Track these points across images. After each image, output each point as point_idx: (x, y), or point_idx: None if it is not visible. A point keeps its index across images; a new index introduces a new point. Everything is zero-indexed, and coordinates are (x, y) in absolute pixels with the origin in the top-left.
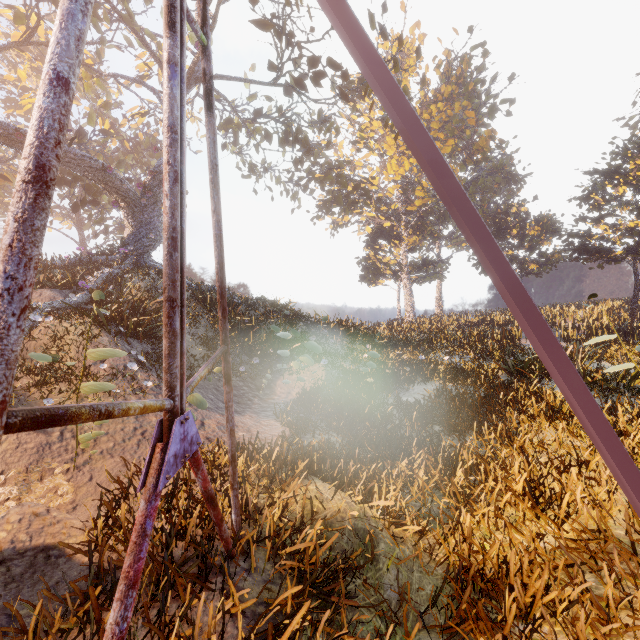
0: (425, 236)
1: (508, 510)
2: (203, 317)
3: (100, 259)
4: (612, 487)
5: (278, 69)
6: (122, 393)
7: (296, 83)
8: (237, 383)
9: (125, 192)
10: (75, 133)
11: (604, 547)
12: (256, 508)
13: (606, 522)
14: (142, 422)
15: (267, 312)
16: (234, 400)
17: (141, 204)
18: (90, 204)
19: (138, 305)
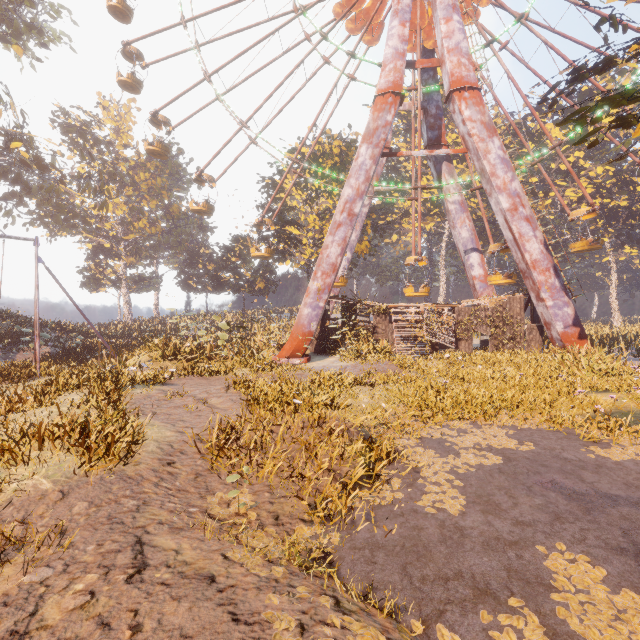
0: (143, 257)
1: None
2: None
3: None
4: None
5: (5, 148)
6: None
7: (22, 161)
8: None
9: None
10: None
11: None
12: None
13: None
14: None
15: None
16: None
17: None
18: None
19: None
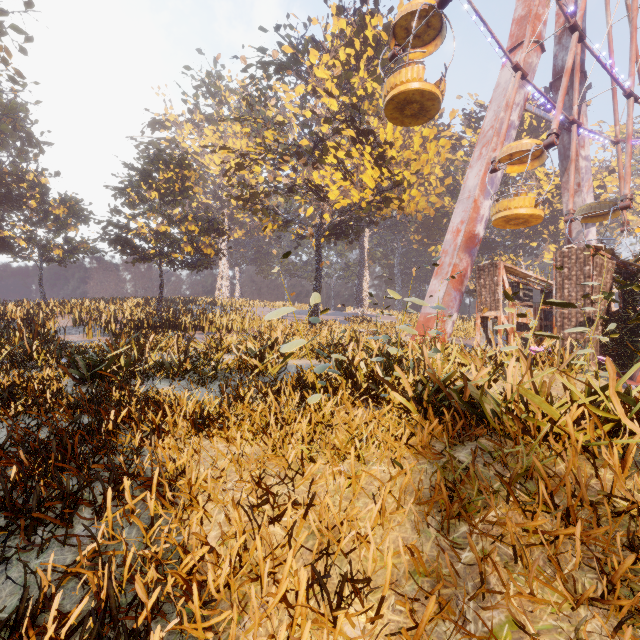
0: None
1: None
2: None
3: None
4: (353, 496)
5: None
6: None
7: None
8: None
9: None
10: None
11: (462, 608)
12: None
13: (422, 560)
14: None
15: None
16: None
17: None
18: None
19: None
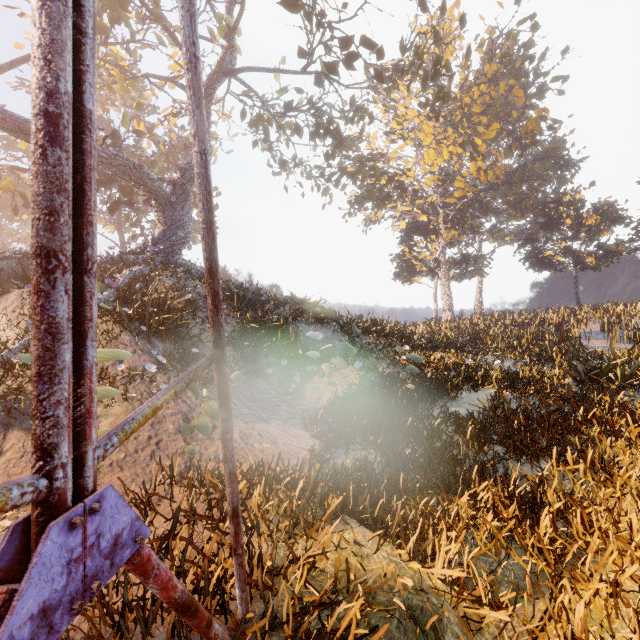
0: (465, 230)
1: (626, 584)
2: (230, 316)
3: (131, 258)
4: None
5: (308, 55)
6: (139, 397)
7: (327, 68)
8: (264, 386)
9: (156, 190)
10: (110, 135)
11: None
12: (273, 567)
13: None
14: (158, 430)
15: (296, 310)
16: (260, 405)
17: (171, 202)
18: (125, 205)
19: (163, 303)
